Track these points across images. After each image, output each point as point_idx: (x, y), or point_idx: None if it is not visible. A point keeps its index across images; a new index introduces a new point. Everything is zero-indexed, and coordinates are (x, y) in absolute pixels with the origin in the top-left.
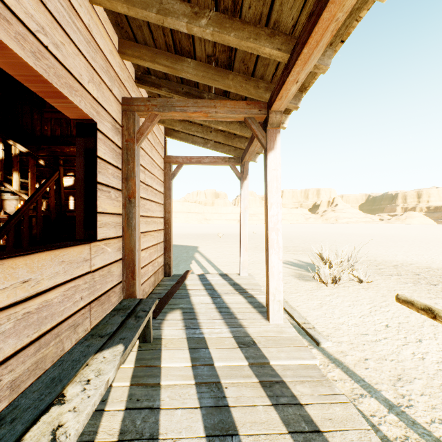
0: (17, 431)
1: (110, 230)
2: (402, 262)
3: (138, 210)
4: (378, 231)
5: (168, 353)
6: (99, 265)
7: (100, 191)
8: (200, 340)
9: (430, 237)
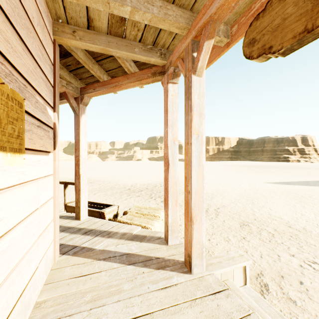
0: None
1: None
2: (64, 178)
3: None
4: (70, 165)
5: None
6: None
7: None
8: None
9: (91, 167)
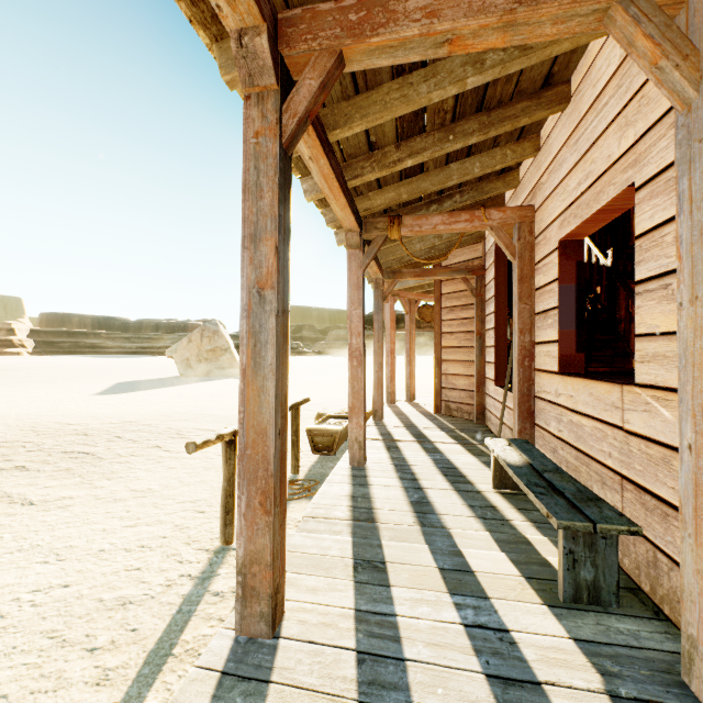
0: (512, 441)
1: (672, 371)
2: None
3: (696, 312)
4: None
5: (504, 567)
6: (641, 430)
7: (642, 296)
8: (457, 586)
9: None
